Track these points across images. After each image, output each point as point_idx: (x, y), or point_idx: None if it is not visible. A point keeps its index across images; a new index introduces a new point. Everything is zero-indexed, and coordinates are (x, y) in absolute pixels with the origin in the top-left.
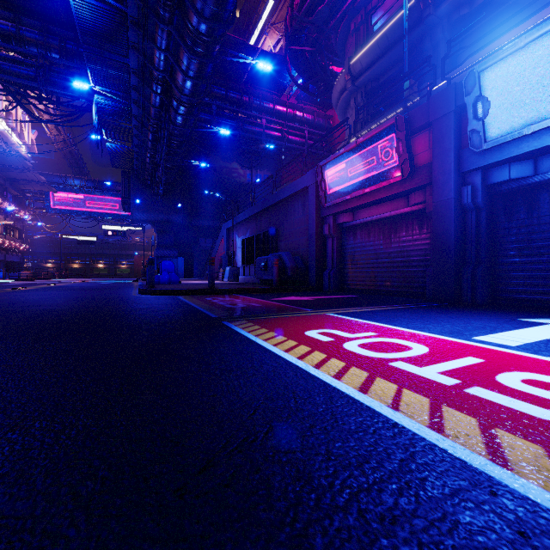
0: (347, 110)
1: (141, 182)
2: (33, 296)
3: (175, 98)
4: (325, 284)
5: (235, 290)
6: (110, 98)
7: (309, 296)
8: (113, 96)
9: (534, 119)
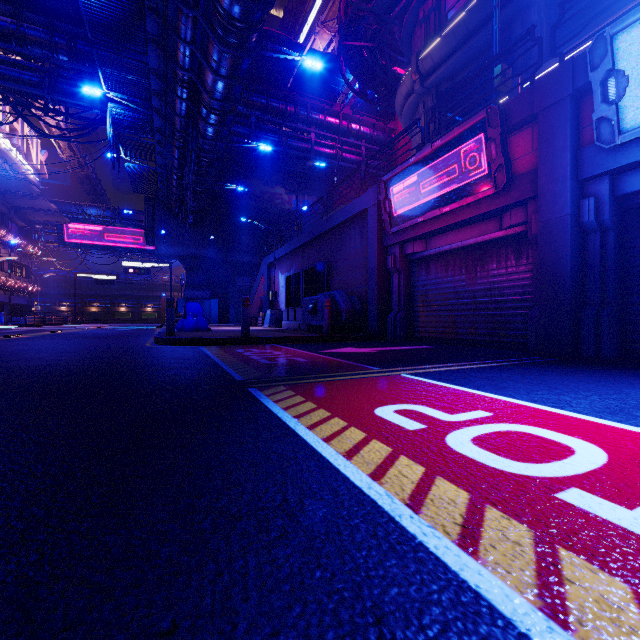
0: (414, 118)
1: (167, 210)
2: (18, 347)
3: (204, 104)
4: (389, 332)
5: (275, 339)
6: (127, 107)
7: (371, 346)
8: (130, 104)
9: None
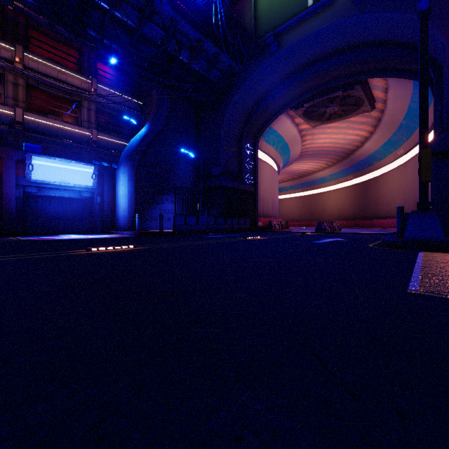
0: None
1: None
2: None
3: None
4: None
5: None
6: None
7: None
8: None
9: (47, 179)
